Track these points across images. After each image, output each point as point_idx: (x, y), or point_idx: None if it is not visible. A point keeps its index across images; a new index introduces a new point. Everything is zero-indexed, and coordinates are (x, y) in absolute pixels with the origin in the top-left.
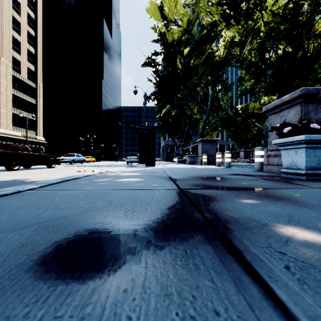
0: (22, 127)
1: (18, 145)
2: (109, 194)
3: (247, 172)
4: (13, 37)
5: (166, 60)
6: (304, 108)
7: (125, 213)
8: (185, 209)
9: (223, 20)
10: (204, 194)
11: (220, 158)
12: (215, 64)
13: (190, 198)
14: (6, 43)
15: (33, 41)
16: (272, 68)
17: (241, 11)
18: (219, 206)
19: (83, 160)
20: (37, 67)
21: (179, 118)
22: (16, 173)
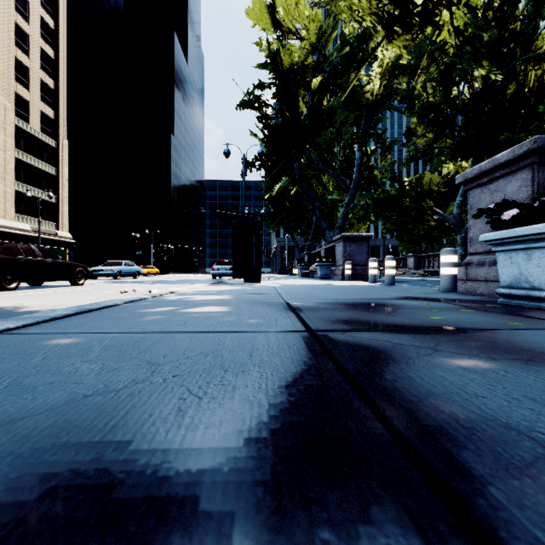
0: (32, 214)
1: (16, 245)
2: (158, 344)
3: (428, 294)
4: (17, 60)
5: (280, 98)
6: (539, 175)
7: (178, 406)
8: (329, 389)
9: (382, 26)
10: (363, 345)
11: (376, 269)
12: (365, 107)
13: (334, 356)
14: (4, 69)
15: (51, 68)
16: (464, 114)
17: (413, 8)
18: (408, 379)
19: (137, 271)
20: (58, 112)
21: (303, 200)
22: (9, 295)
